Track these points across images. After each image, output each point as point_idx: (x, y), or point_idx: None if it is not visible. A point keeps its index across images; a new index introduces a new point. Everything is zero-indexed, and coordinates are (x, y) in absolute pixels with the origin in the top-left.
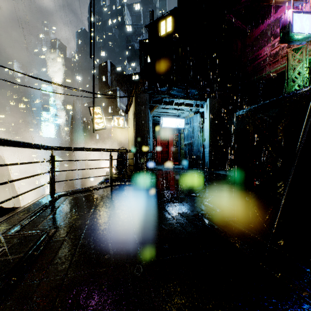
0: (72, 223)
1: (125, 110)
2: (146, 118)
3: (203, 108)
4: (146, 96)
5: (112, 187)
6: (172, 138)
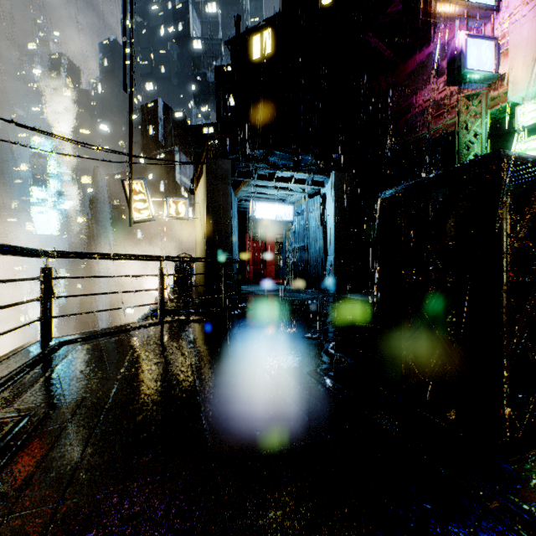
0: (81, 396)
1: (190, 188)
2: (227, 202)
3: (324, 187)
4: (227, 164)
5: (164, 325)
6: (273, 239)
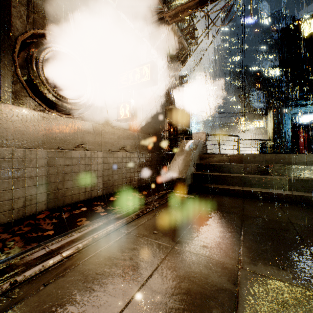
0: None
1: (264, 113)
2: (282, 120)
3: None
4: (282, 105)
5: None
6: None
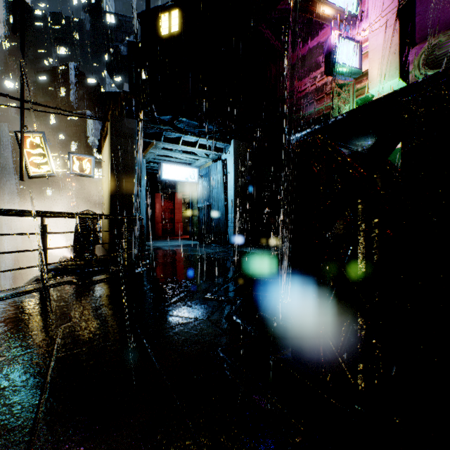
0: None
1: (98, 147)
2: (132, 161)
3: (225, 153)
4: (132, 123)
5: (44, 291)
6: (181, 199)
